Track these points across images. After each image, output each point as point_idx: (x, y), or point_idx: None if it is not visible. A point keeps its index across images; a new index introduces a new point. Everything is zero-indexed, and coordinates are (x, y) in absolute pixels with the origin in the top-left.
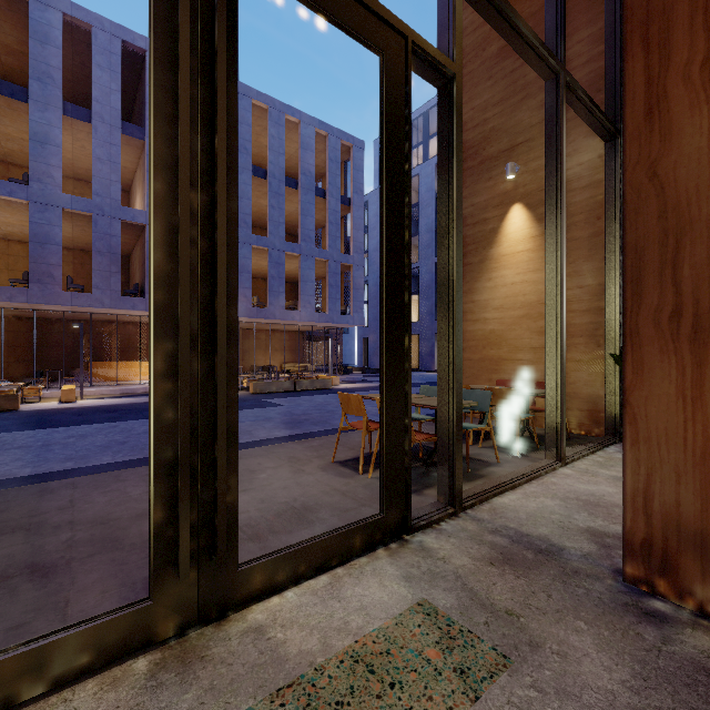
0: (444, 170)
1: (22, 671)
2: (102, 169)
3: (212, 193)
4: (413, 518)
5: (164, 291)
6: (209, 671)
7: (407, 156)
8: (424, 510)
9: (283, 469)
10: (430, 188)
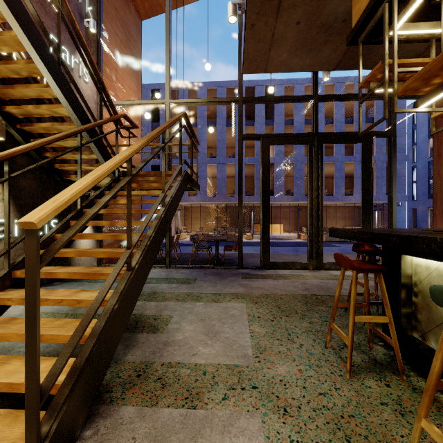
0: (389, 163)
1: (292, 265)
2: (258, 143)
3: (318, 192)
4: None
5: (310, 210)
6: (318, 272)
7: (370, 167)
8: None
9: None
10: None
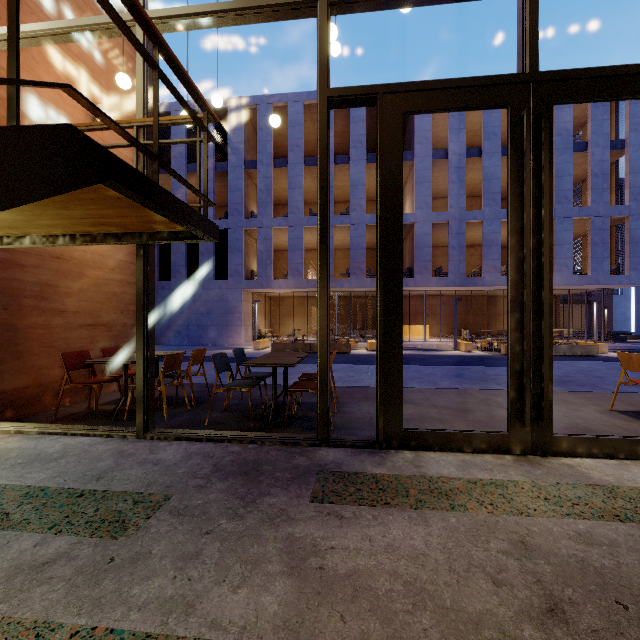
0: None
1: (464, 440)
2: None
3: (538, 237)
4: None
5: (515, 290)
6: (545, 468)
7: None
8: None
9: (560, 406)
10: None
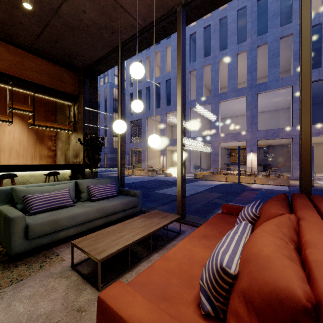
0: None
1: None
2: None
3: None
4: None
5: None
6: None
7: None
8: None
9: None
10: (103, 96)
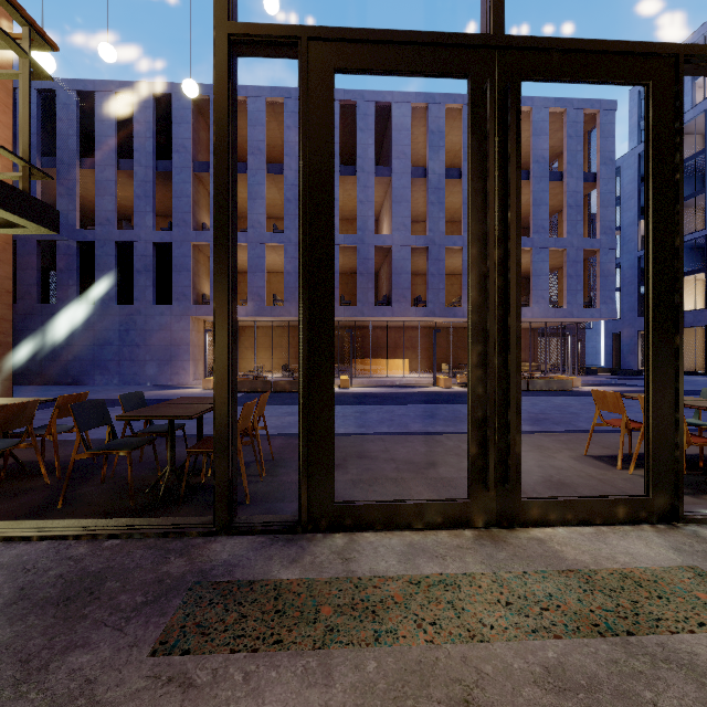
0: None
1: (414, 513)
2: (363, 209)
3: (504, 248)
4: (685, 511)
5: (477, 314)
6: (511, 548)
7: (678, 167)
8: (700, 508)
9: (534, 453)
10: None
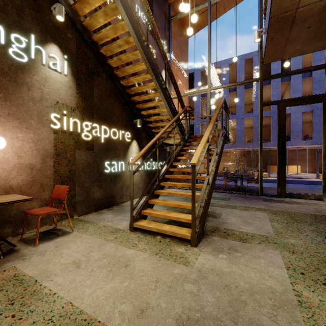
0: None
1: (306, 196)
2: (274, 98)
3: None
4: None
5: (324, 154)
6: None
7: None
8: None
9: None
10: None
